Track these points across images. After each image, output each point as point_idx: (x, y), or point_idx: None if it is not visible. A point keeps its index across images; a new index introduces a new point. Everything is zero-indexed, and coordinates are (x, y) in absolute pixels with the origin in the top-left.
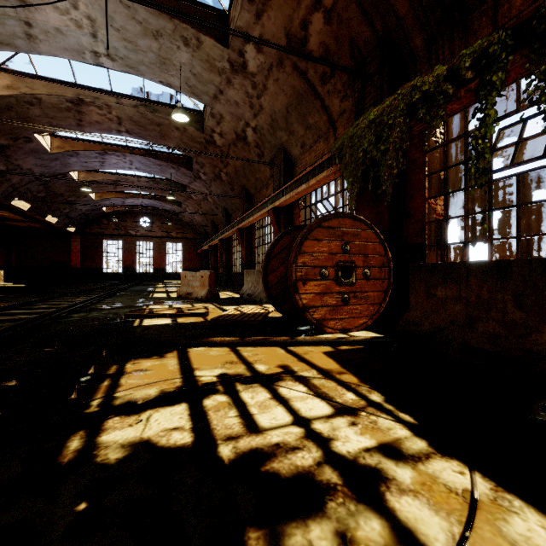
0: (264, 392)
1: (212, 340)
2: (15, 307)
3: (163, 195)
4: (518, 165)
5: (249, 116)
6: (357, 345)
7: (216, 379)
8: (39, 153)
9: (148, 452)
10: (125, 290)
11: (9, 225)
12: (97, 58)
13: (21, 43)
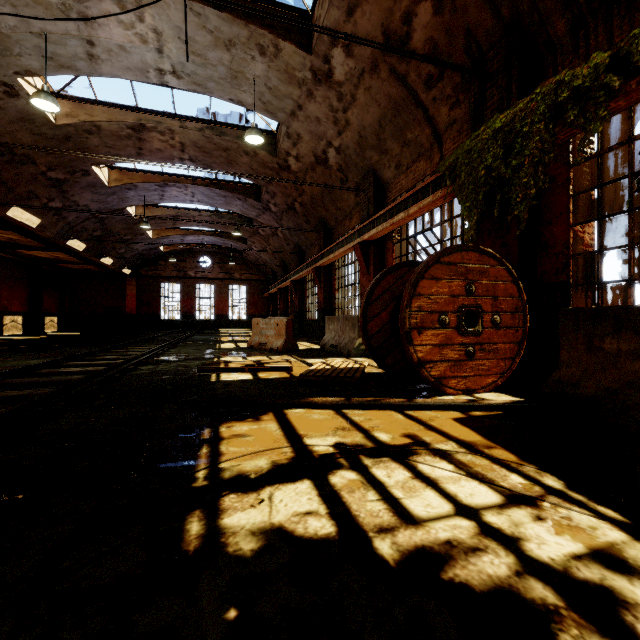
0: (401, 468)
1: (311, 401)
2: (78, 358)
3: (226, 231)
4: None
5: (332, 134)
6: (492, 410)
7: (333, 449)
8: (96, 188)
9: (287, 543)
10: (188, 339)
11: (63, 268)
12: (162, 76)
13: (83, 64)
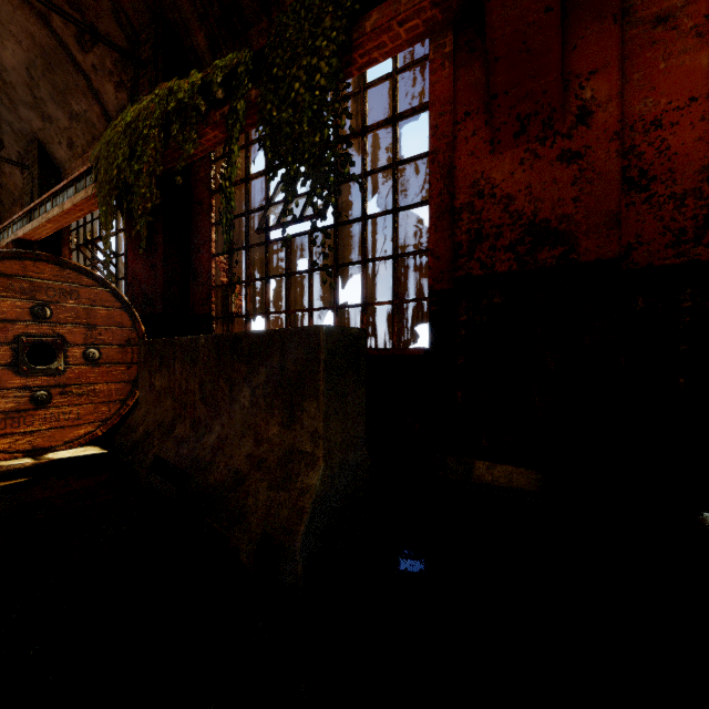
0: None
1: None
2: None
3: None
4: (282, 225)
5: None
6: (15, 478)
7: None
8: None
9: None
10: None
11: None
12: None
13: None
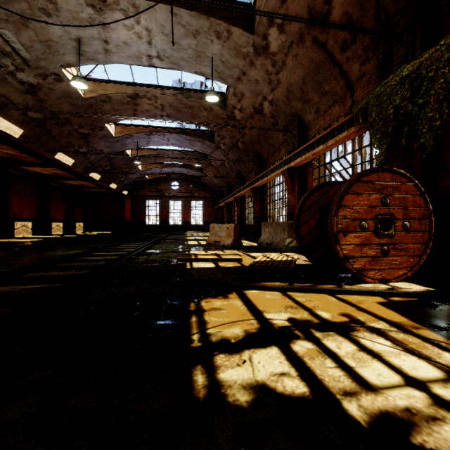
0: (346, 342)
1: (263, 285)
2: (99, 250)
3: (189, 164)
4: None
5: (267, 91)
6: (408, 296)
7: (288, 323)
8: (107, 138)
9: (273, 398)
10: (165, 238)
11: (86, 191)
12: (150, 60)
13: (101, 57)
